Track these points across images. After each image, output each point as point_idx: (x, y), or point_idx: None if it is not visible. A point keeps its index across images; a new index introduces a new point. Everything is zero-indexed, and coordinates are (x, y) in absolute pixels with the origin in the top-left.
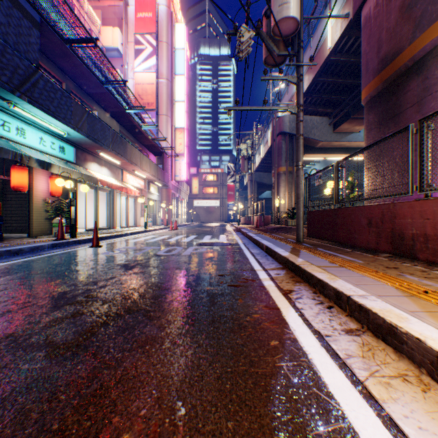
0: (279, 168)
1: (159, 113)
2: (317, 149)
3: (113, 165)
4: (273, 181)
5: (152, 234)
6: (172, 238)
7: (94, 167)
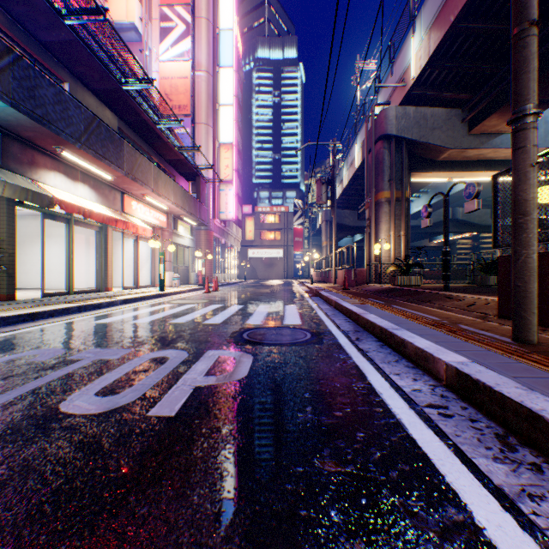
0: (379, 193)
1: (195, 121)
2: (440, 164)
3: (103, 182)
4: (367, 216)
5: (166, 301)
6: (192, 313)
7: (57, 180)
